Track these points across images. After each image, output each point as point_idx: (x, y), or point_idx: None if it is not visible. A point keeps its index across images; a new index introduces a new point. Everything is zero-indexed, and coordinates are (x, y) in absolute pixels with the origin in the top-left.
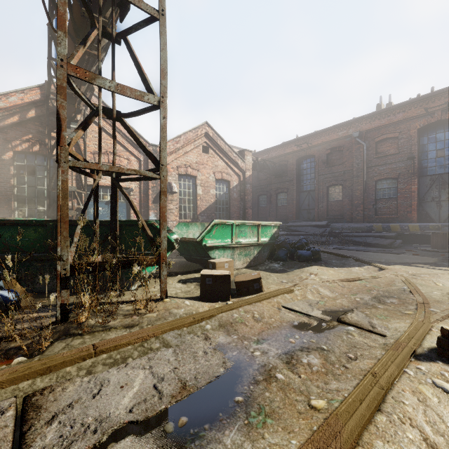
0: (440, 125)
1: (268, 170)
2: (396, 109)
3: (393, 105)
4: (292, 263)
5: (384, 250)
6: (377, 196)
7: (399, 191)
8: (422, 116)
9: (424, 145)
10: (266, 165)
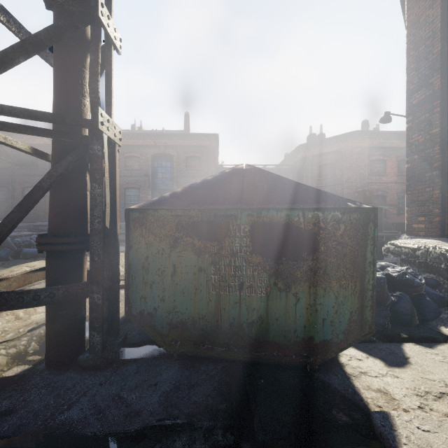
0: (164, 156)
1: (8, 158)
2: (139, 135)
3: (143, 130)
4: (16, 261)
5: (123, 243)
6: (126, 201)
7: (141, 199)
8: (154, 147)
9: (156, 167)
10: (4, 152)
